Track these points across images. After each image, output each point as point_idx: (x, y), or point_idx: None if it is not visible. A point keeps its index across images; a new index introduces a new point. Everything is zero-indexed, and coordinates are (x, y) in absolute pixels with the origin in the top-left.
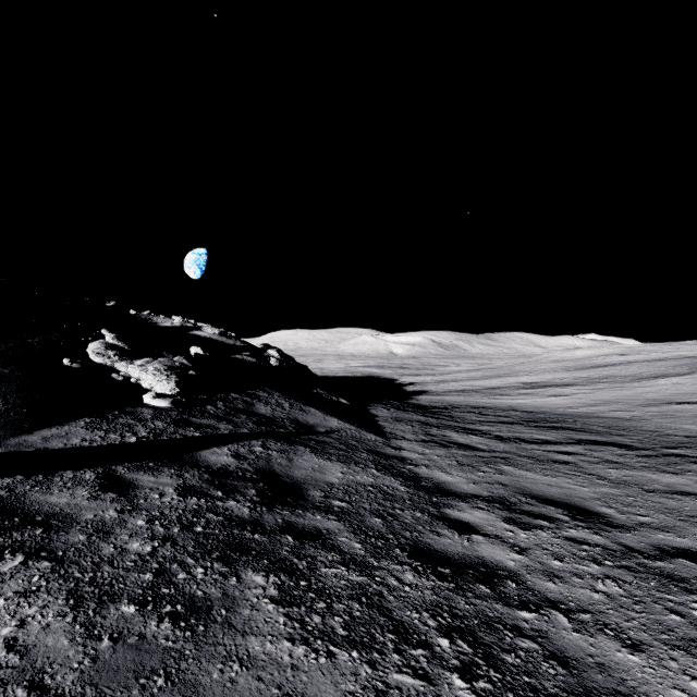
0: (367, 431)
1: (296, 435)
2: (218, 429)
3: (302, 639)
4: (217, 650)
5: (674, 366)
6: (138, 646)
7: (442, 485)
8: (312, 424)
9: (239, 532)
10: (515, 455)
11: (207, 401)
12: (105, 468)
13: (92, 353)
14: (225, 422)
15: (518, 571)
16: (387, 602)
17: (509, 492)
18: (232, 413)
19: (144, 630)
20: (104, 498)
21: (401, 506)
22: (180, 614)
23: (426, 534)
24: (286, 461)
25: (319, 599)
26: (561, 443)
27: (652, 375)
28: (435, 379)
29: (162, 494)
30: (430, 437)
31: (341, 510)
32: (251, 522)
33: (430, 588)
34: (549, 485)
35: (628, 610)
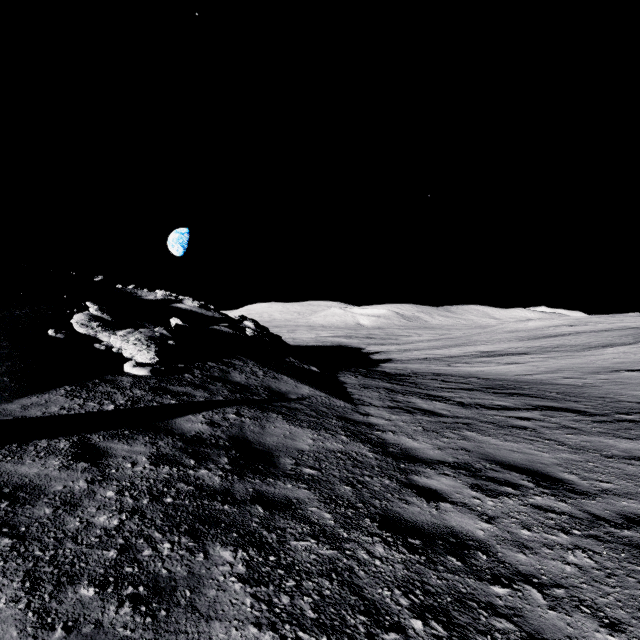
0: (336, 398)
1: (269, 402)
2: (194, 397)
3: (269, 624)
4: (178, 639)
5: (620, 336)
6: (94, 636)
7: (409, 451)
8: (284, 391)
9: (209, 502)
10: (477, 421)
11: (185, 369)
12: (80, 437)
13: (76, 324)
14: (202, 389)
15: (488, 541)
16: (357, 579)
17: (473, 458)
18: (208, 381)
19: (101, 616)
20: (75, 468)
21: (370, 473)
22: (141, 597)
23: (395, 502)
24: (259, 428)
25: (288, 576)
26: (519, 409)
27: (600, 344)
28: (398, 348)
29: (135, 463)
30: (396, 403)
31: (311, 478)
32: (221, 491)
33: (401, 562)
34: (511, 450)
35: (602, 584)
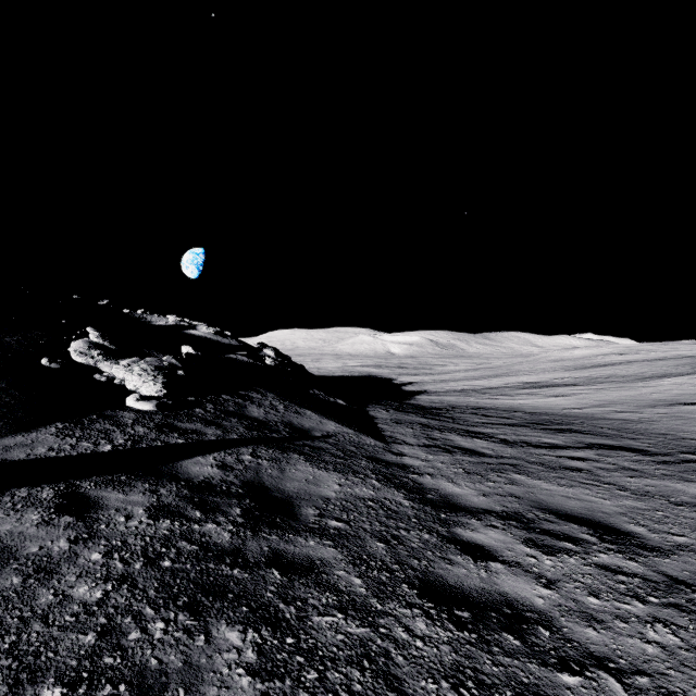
0: (366, 435)
1: (290, 440)
2: (204, 435)
3: None
4: None
5: (676, 366)
6: None
7: (450, 497)
8: (307, 427)
9: (215, 566)
10: (525, 462)
11: (196, 403)
12: (67, 484)
13: (73, 352)
14: (214, 426)
15: (550, 612)
16: (395, 667)
17: (524, 506)
18: (222, 416)
19: None
20: (57, 523)
21: (406, 526)
22: None
23: (436, 562)
24: (278, 471)
25: (309, 665)
26: (571, 448)
27: (655, 374)
28: (433, 379)
29: (129, 517)
30: (433, 441)
31: (338, 532)
32: (231, 551)
33: (448, 642)
34: (567, 497)
35: (693, 670)
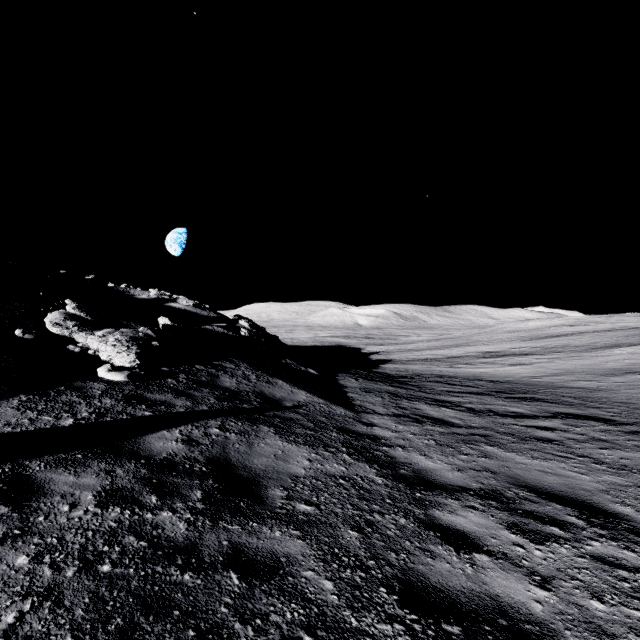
0: (336, 405)
1: (261, 411)
2: (173, 407)
3: None
4: None
5: (626, 336)
6: None
7: (424, 473)
8: (278, 397)
9: (163, 569)
10: (494, 432)
11: (169, 373)
12: (14, 465)
13: (49, 323)
14: (184, 397)
15: (552, 623)
16: None
17: (501, 483)
18: (194, 386)
19: None
20: None
21: (380, 509)
22: None
23: (416, 555)
24: (246, 446)
25: None
26: (538, 417)
27: (606, 344)
28: (398, 348)
29: (75, 505)
30: (402, 410)
31: (307, 518)
32: (184, 548)
33: None
34: (543, 471)
35: None
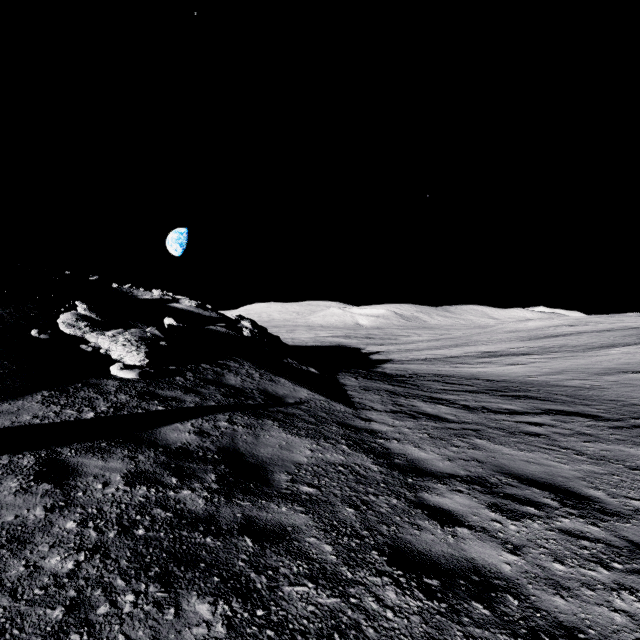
0: (336, 402)
1: (265, 407)
2: (183, 402)
3: None
4: None
5: (623, 336)
6: None
7: (416, 462)
8: (281, 394)
9: (188, 533)
10: (486, 427)
11: (177, 372)
12: (49, 451)
13: (62, 324)
14: (193, 393)
15: (517, 579)
16: None
17: (487, 471)
18: (201, 384)
19: None
20: (35, 490)
21: (375, 491)
22: None
23: (405, 528)
24: (252, 437)
25: None
26: (529, 413)
27: (603, 344)
28: (398, 348)
29: (107, 484)
30: (399, 407)
31: (309, 498)
32: (204, 518)
33: (418, 612)
34: (527, 461)
35: None
